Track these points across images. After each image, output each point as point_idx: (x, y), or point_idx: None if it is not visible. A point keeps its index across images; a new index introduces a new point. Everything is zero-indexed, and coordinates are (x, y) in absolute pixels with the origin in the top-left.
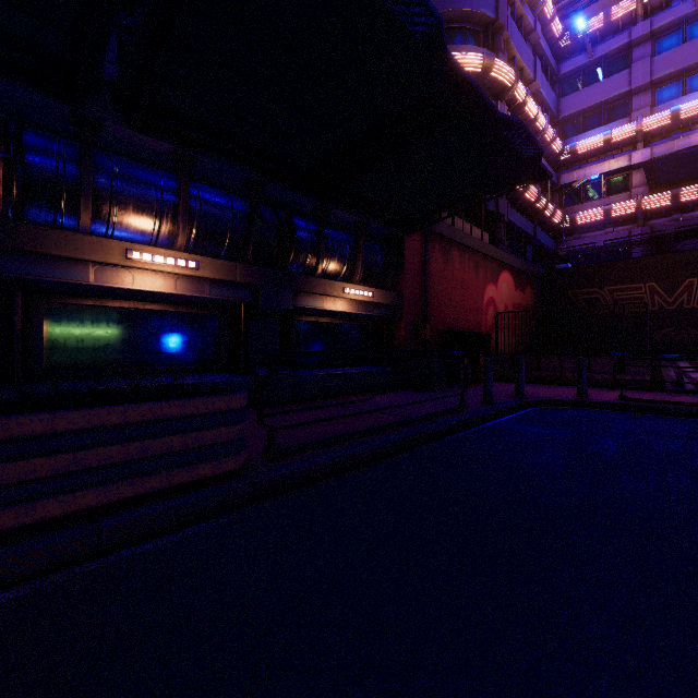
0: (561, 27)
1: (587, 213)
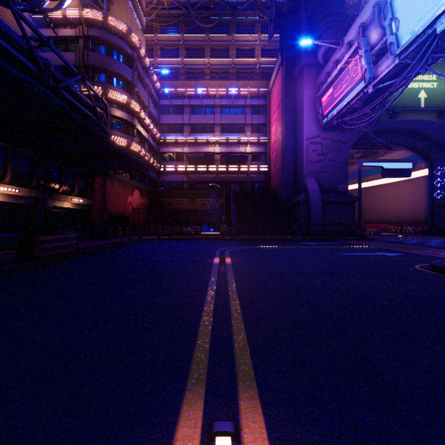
0: (160, 86)
1: (169, 167)
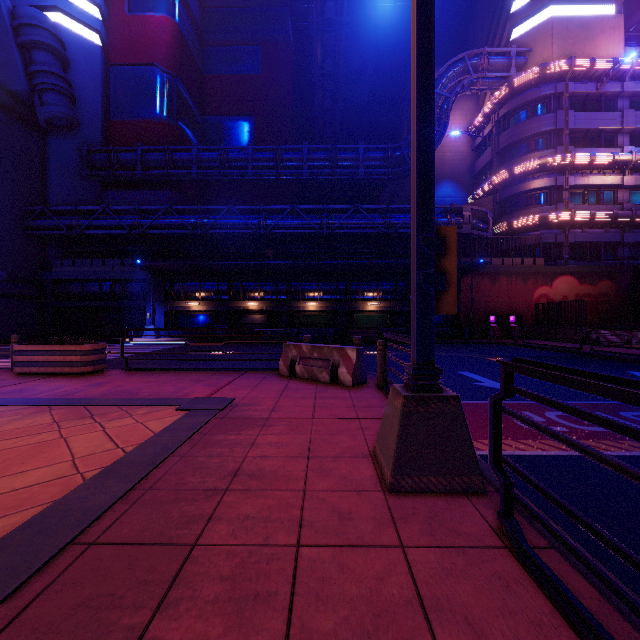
0: None
1: None
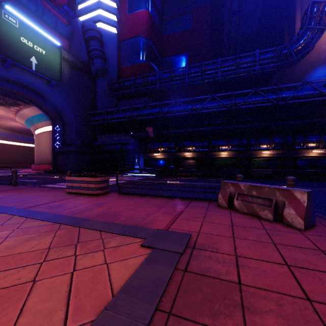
0: None
1: None
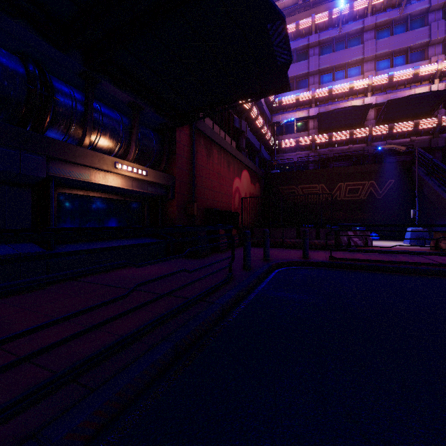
0: None
1: (287, 141)
